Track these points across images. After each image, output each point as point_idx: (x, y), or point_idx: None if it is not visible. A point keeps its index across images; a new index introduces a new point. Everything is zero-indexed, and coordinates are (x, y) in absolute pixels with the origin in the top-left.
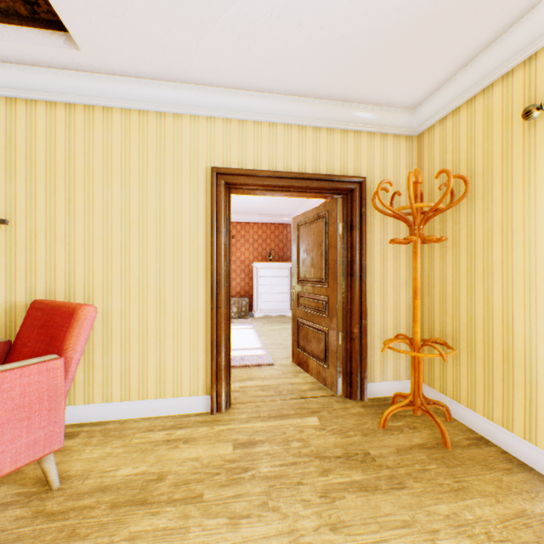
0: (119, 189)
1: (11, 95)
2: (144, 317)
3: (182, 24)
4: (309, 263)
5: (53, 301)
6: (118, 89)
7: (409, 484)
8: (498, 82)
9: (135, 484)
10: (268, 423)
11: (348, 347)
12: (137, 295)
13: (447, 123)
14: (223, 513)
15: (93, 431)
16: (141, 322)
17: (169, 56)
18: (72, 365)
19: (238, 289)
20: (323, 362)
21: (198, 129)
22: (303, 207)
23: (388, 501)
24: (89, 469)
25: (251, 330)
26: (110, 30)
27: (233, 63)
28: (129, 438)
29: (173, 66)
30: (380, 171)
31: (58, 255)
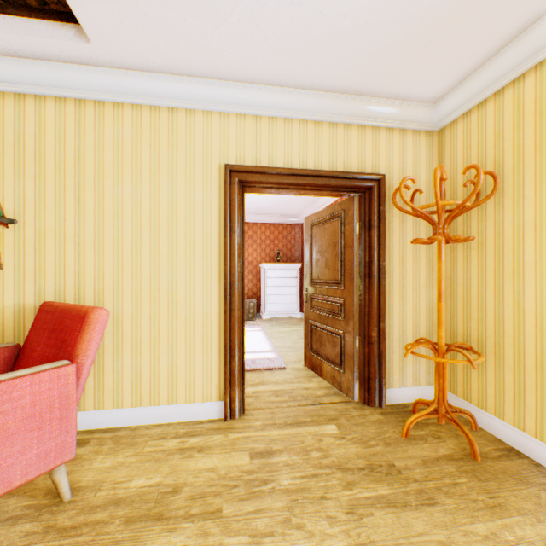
0: (130, 187)
1: (20, 91)
2: (155, 320)
3: (197, 13)
4: (323, 264)
5: (64, 303)
6: (129, 84)
7: (440, 499)
8: (530, 72)
9: (150, 497)
10: (284, 431)
11: (365, 351)
12: (148, 297)
13: (472, 117)
14: (245, 531)
15: (104, 438)
16: (152, 325)
17: (183, 48)
18: (84, 372)
19: (245, 290)
20: (338, 366)
21: (211, 125)
22: (312, 207)
23: (419, 518)
24: (101, 480)
25: (259, 332)
26: (123, 20)
27: (249, 55)
28: (141, 446)
29: (187, 59)
30: (399, 168)
31: (67, 256)
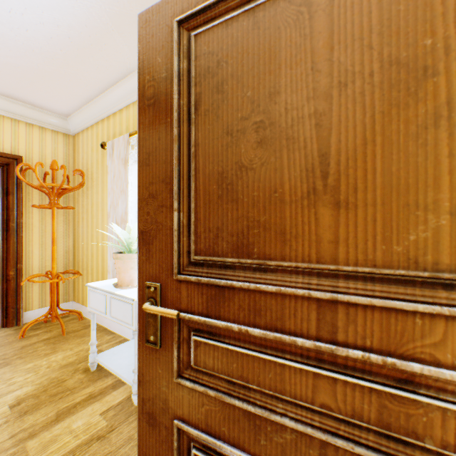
0: None
1: None
2: None
3: None
4: None
5: None
6: None
7: (15, 362)
8: (101, 122)
9: None
10: None
11: (5, 287)
12: None
13: (85, 135)
14: None
15: None
16: None
17: None
18: None
19: None
20: None
21: None
22: None
23: None
24: None
25: None
26: None
27: None
28: None
29: None
30: (40, 154)
31: None
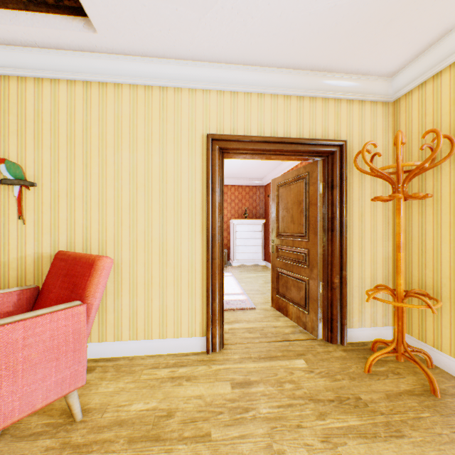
0: (128, 154)
1: (38, 75)
2: (148, 267)
3: (187, 2)
4: (289, 220)
5: (75, 252)
6: (127, 67)
7: (407, 432)
8: None
9: (148, 420)
10: (259, 364)
11: (328, 295)
12: (143, 247)
13: (427, 88)
14: (232, 454)
15: (107, 366)
16: (146, 271)
17: (173, 34)
18: (92, 311)
19: None
20: (303, 308)
21: (195, 101)
22: (275, 171)
23: (389, 449)
24: (106, 403)
25: (230, 277)
26: (124, 11)
27: (229, 38)
28: (138, 374)
29: (176, 44)
30: (358, 135)
31: (77, 213)
